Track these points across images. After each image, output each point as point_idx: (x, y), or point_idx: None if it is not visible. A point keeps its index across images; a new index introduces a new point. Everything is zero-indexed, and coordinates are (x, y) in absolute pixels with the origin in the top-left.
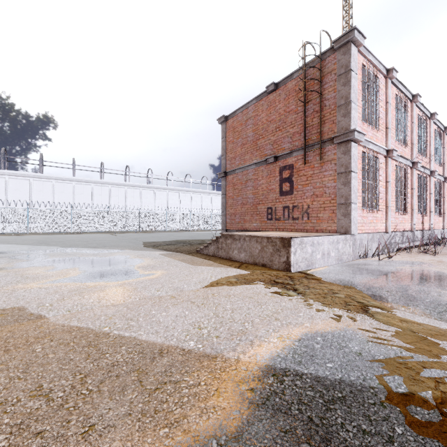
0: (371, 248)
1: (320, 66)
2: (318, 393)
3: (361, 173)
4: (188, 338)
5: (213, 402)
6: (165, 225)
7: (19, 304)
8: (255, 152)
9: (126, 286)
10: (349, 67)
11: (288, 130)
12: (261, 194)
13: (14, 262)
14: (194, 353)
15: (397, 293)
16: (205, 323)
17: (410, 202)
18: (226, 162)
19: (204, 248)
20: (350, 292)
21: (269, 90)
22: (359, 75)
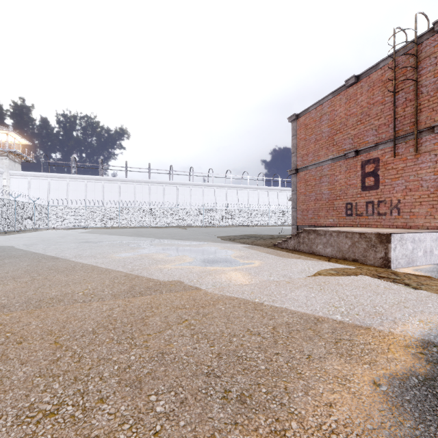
0: None
1: (416, 52)
2: None
3: None
4: (332, 313)
5: (392, 356)
6: (225, 221)
7: (175, 279)
8: (332, 148)
9: (240, 271)
10: None
11: (372, 122)
12: (338, 189)
13: (136, 249)
14: (346, 323)
15: None
16: (337, 304)
17: None
18: (297, 159)
19: (282, 243)
20: None
21: (348, 84)
22: None
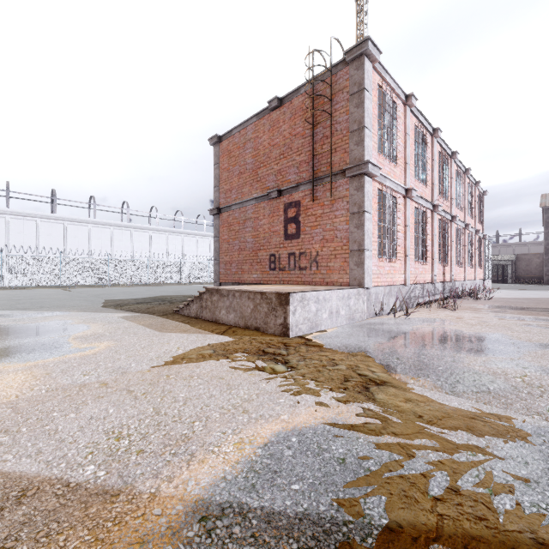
0: (389, 304)
1: (331, 81)
2: (262, 548)
3: (377, 214)
4: (89, 459)
5: None
6: (145, 277)
7: None
8: (256, 184)
9: (34, 370)
10: (363, 85)
11: (294, 158)
12: (262, 237)
13: None
14: (84, 489)
15: (407, 361)
16: (132, 428)
17: (431, 251)
18: (220, 195)
19: (184, 308)
20: (354, 363)
21: (271, 106)
22: (374, 97)
